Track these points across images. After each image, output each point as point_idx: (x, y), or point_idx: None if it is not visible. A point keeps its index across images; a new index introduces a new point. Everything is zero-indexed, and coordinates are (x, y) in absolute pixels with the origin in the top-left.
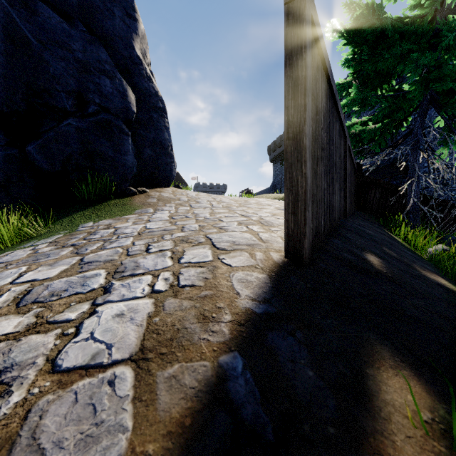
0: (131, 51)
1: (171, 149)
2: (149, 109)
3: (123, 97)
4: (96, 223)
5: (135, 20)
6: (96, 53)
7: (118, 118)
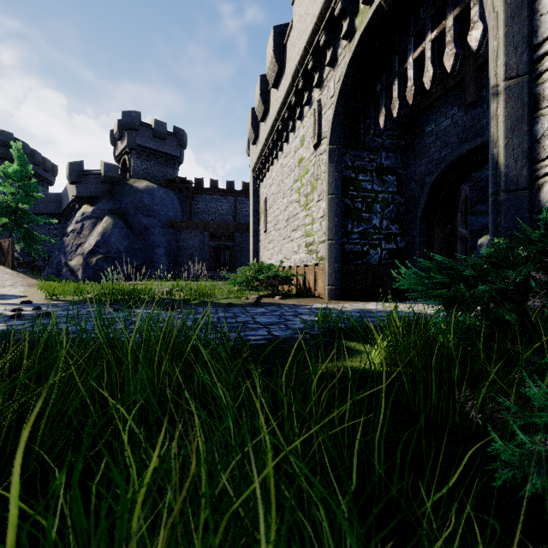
0: None
1: None
2: None
3: None
4: None
5: None
6: None
7: None
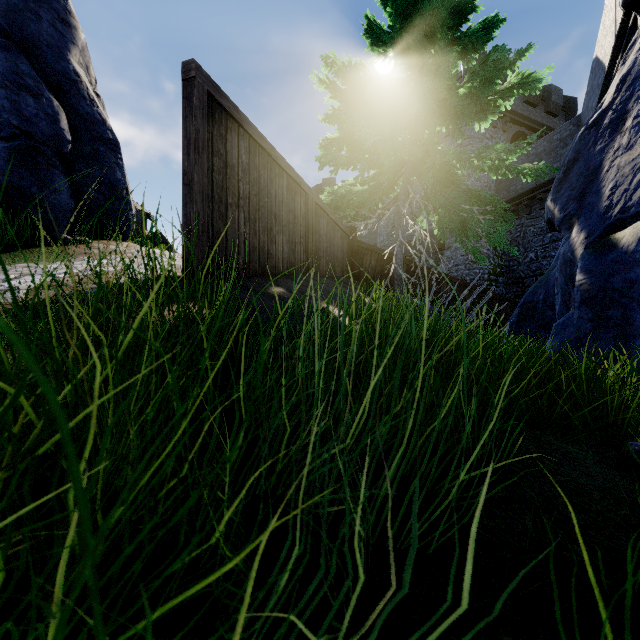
0: (66, 65)
1: (126, 193)
2: (94, 140)
3: (53, 121)
4: (12, 265)
5: (72, 27)
6: (13, 62)
7: (46, 147)
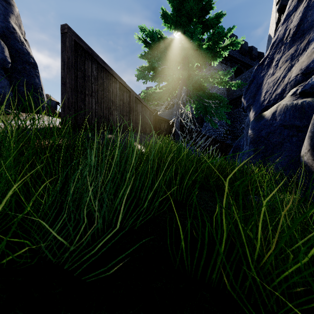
0: (8, 24)
1: (41, 89)
2: (23, 62)
3: (1, 52)
4: None
5: (11, 5)
6: None
7: None
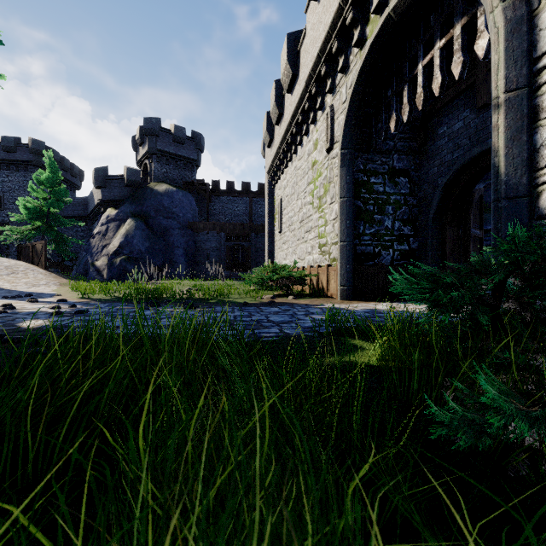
0: None
1: None
2: None
3: None
4: None
5: None
6: None
7: None
